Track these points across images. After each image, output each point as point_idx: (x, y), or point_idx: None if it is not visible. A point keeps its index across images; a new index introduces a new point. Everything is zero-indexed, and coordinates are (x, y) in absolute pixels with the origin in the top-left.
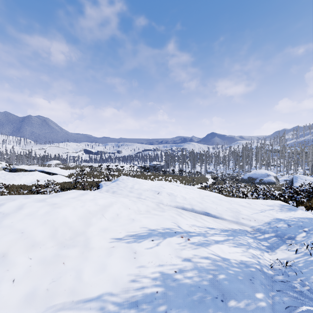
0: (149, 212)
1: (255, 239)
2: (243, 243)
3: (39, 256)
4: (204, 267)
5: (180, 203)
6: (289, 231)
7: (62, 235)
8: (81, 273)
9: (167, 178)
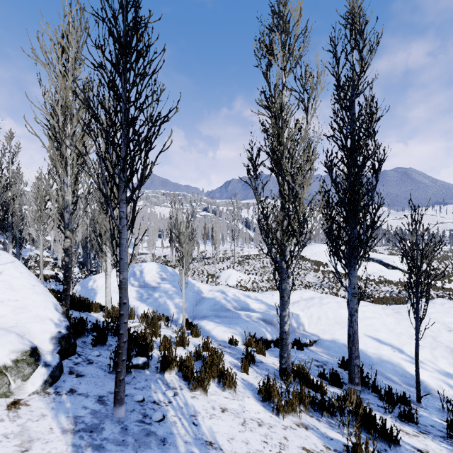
0: (401, 334)
1: None
2: (447, 382)
3: (328, 322)
4: (382, 358)
5: None
6: None
7: (338, 320)
8: (336, 332)
9: None
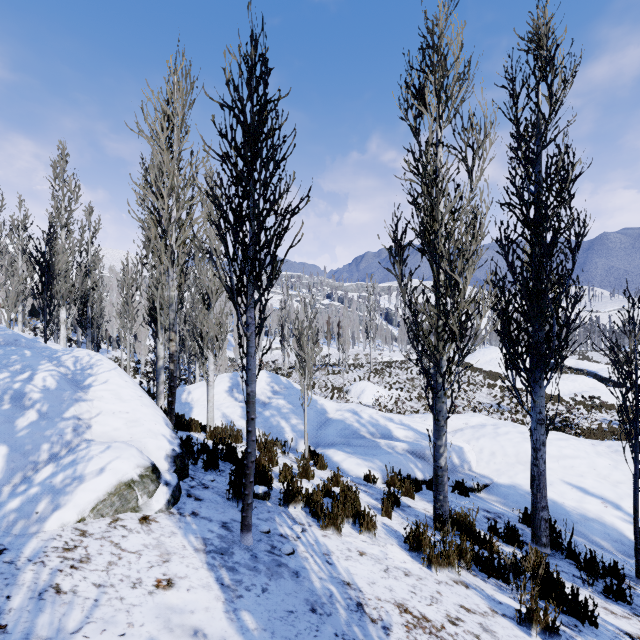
0: (619, 483)
1: None
2: None
3: (506, 460)
4: (587, 515)
5: None
6: None
7: (521, 458)
8: (517, 474)
9: None
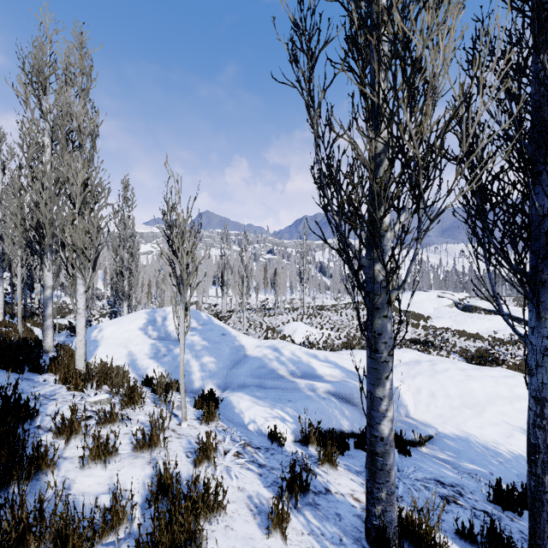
0: None
1: None
2: None
3: (449, 403)
4: None
5: None
6: None
7: (467, 399)
8: (466, 421)
9: None
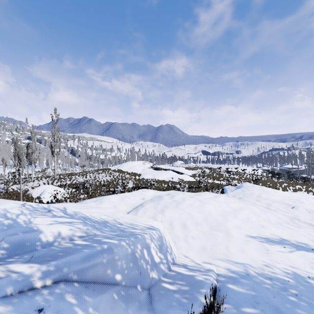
0: (281, 224)
1: None
2: None
3: (201, 230)
4: None
5: None
6: None
7: (211, 222)
8: (228, 247)
9: (310, 189)
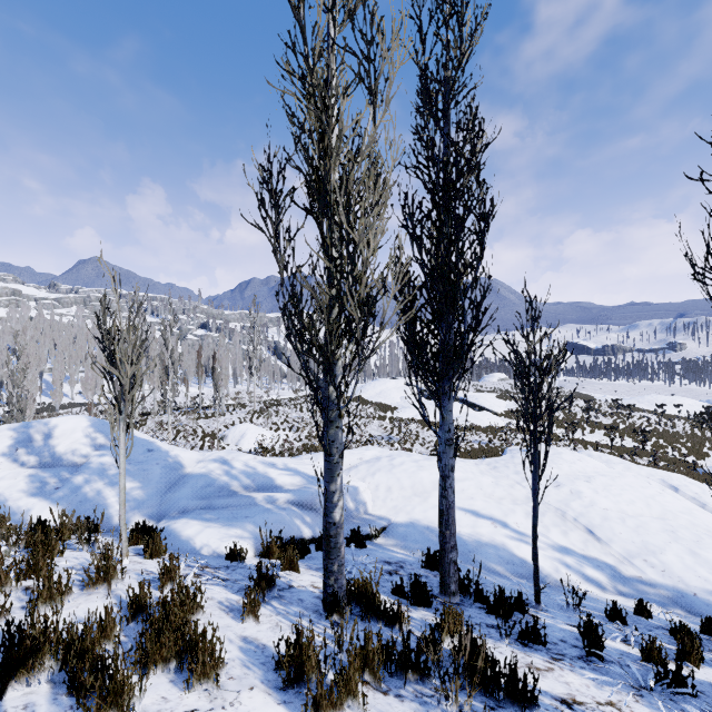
0: (502, 499)
1: (609, 577)
2: (564, 561)
3: (403, 494)
4: (482, 540)
5: (567, 507)
6: (711, 609)
7: (417, 489)
8: (415, 508)
9: None
